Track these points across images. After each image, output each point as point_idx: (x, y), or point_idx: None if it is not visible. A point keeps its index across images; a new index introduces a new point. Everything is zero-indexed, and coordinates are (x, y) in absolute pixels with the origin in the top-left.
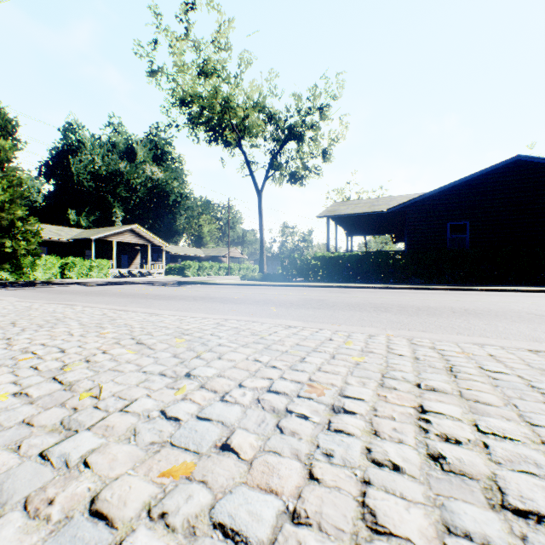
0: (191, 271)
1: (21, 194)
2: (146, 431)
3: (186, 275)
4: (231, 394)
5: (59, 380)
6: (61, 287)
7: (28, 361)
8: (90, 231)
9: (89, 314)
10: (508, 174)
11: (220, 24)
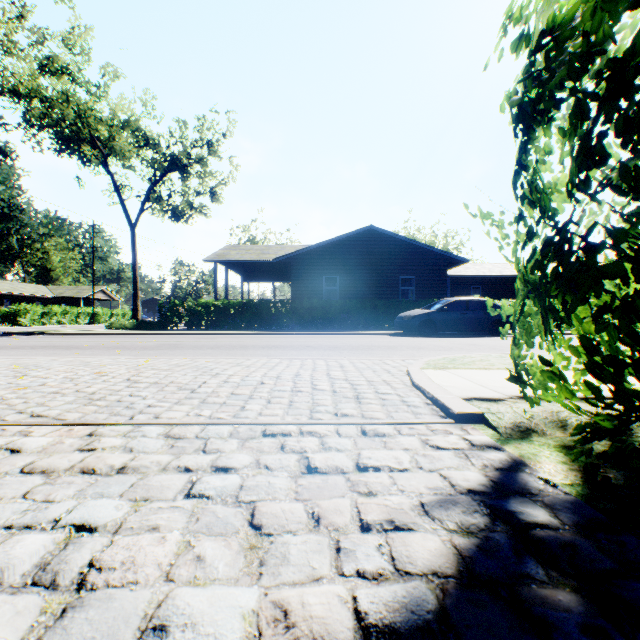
0: (29, 318)
1: None
2: (3, 386)
3: (19, 324)
4: (51, 377)
5: None
6: None
7: None
8: None
9: None
10: (366, 240)
11: (74, 27)
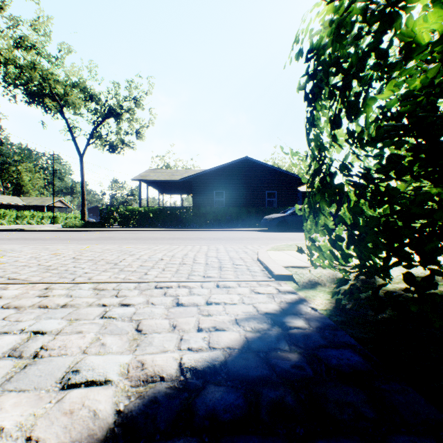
0: (7, 219)
1: None
2: None
3: None
4: (22, 257)
5: None
6: None
7: None
8: None
9: None
10: (243, 166)
11: (39, 17)
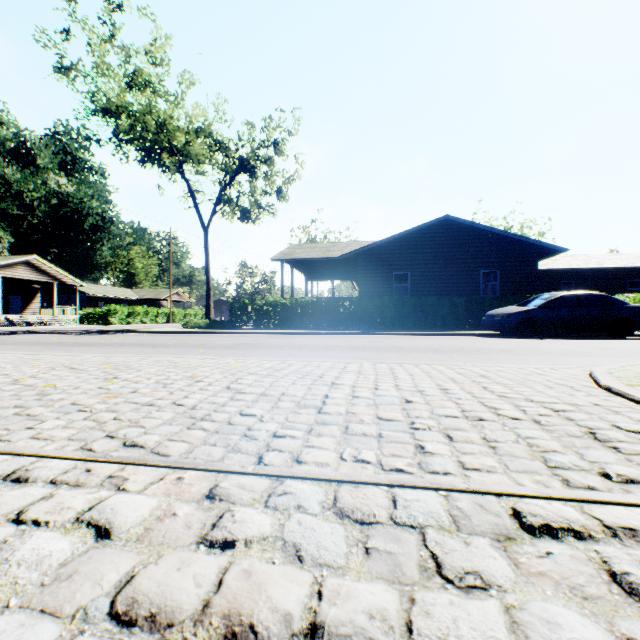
0: (118, 317)
1: None
2: (92, 392)
3: (110, 323)
4: (142, 381)
5: (20, 384)
6: None
7: None
8: None
9: (4, 358)
10: (440, 231)
11: (156, 38)
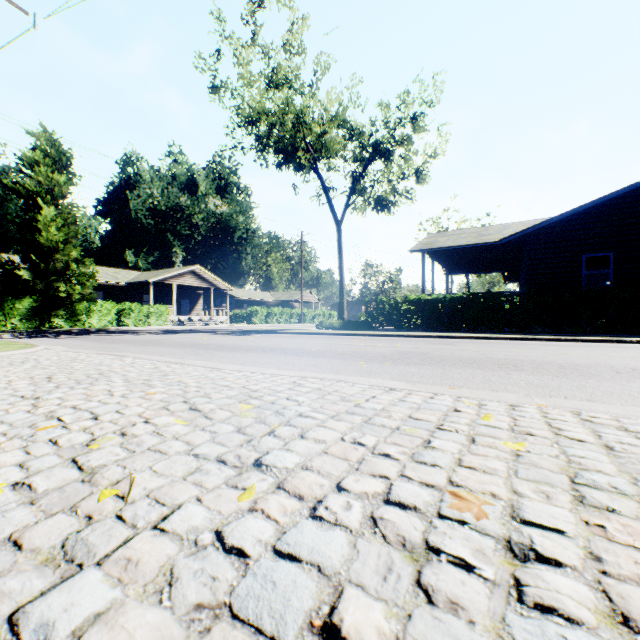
0: (258, 318)
1: (76, 233)
2: (190, 577)
3: (252, 323)
4: (326, 505)
5: (79, 463)
6: (116, 335)
7: (49, 431)
8: (148, 273)
9: (139, 368)
10: None
11: (293, 22)
